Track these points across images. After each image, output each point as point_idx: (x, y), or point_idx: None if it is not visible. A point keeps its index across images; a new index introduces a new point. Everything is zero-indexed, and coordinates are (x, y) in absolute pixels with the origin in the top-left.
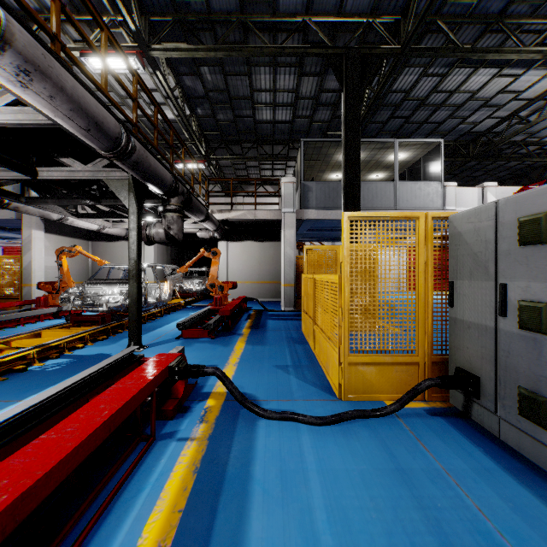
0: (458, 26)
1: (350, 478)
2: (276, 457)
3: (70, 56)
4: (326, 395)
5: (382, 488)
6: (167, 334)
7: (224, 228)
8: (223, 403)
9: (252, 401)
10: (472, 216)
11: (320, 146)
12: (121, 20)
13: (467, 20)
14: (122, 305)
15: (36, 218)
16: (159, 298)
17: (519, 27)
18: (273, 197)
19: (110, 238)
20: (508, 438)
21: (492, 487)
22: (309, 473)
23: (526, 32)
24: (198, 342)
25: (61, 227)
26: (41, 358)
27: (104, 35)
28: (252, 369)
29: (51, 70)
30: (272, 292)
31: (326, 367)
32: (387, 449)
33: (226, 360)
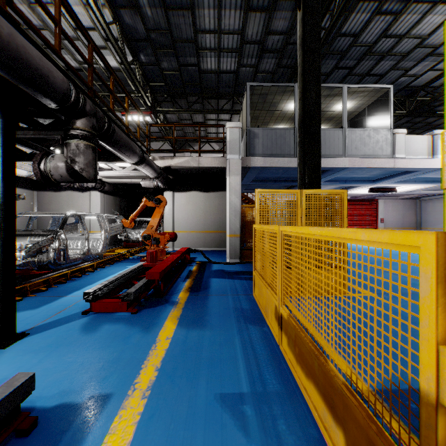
0: None
1: None
2: None
3: None
4: None
5: None
6: (77, 303)
7: (167, 176)
8: None
9: None
10: None
11: (265, 92)
12: None
13: None
14: (31, 263)
15: None
16: (87, 252)
17: None
18: (218, 153)
19: (56, 187)
20: None
21: None
22: None
23: None
24: (111, 321)
25: None
26: None
27: None
28: (174, 414)
29: None
30: (217, 242)
31: (322, 416)
32: None
33: (135, 374)
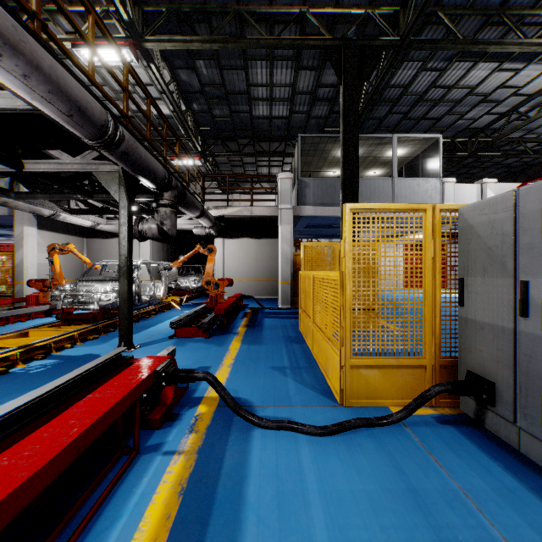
0: (458, 18)
1: (357, 501)
2: (272, 475)
3: (53, 38)
4: (327, 400)
5: (393, 514)
6: (160, 333)
7: (220, 225)
8: (215, 410)
9: (247, 407)
10: (486, 207)
11: (317, 142)
12: (114, 10)
13: (467, 12)
14: (115, 303)
15: (29, 214)
16: (153, 296)
17: (520, 20)
18: (270, 194)
19: (105, 234)
20: (530, 452)
21: (519, 513)
22: (310, 494)
23: (528, 24)
24: (192, 341)
25: (55, 224)
26: (26, 359)
27: (92, 19)
28: (247, 371)
29: (25, 45)
30: (268, 290)
31: (325, 368)
32: (396, 464)
33: (221, 361)
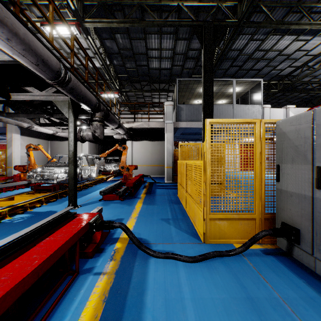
0: (273, 8)
1: (215, 305)
2: (162, 288)
3: (27, 18)
4: (195, 239)
5: (239, 314)
6: (93, 198)
7: (130, 133)
8: (126, 246)
9: (146, 244)
10: (293, 121)
11: (188, 83)
12: (66, 4)
13: (278, 5)
14: (66, 179)
15: (15, 126)
16: (90, 175)
17: (310, 9)
18: (160, 114)
19: (61, 138)
20: None
21: (318, 313)
22: (186, 301)
23: (314, 12)
24: (113, 203)
25: (31, 132)
26: (12, 214)
27: (51, 7)
28: (146, 221)
29: (8, 20)
30: (159, 171)
31: (193, 220)
32: (239, 281)
33: (130, 215)
